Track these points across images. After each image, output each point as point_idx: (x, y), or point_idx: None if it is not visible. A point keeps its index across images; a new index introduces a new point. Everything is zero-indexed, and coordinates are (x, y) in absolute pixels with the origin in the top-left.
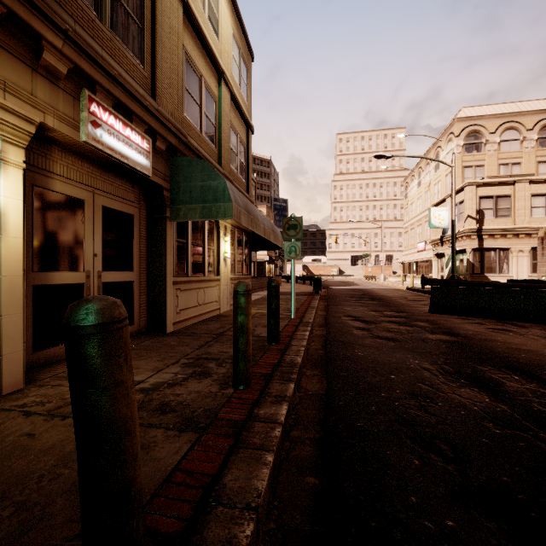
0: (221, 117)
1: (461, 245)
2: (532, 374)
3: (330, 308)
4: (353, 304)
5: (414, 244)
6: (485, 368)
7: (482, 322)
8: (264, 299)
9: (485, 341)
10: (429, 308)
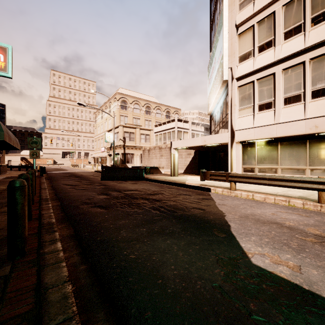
0: None
1: (118, 151)
2: (119, 191)
3: (54, 182)
4: (66, 180)
5: (99, 148)
6: (109, 192)
7: (117, 181)
8: (3, 181)
9: (114, 186)
10: (101, 178)
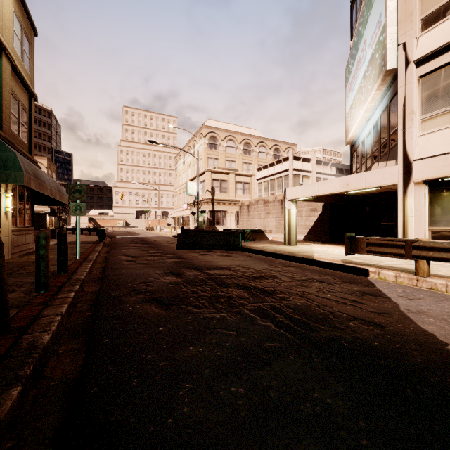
0: (2, 86)
1: (204, 207)
2: (200, 269)
3: (111, 251)
4: (130, 248)
5: (181, 204)
6: (183, 269)
7: (200, 251)
8: None
9: (193, 259)
10: (176, 246)
